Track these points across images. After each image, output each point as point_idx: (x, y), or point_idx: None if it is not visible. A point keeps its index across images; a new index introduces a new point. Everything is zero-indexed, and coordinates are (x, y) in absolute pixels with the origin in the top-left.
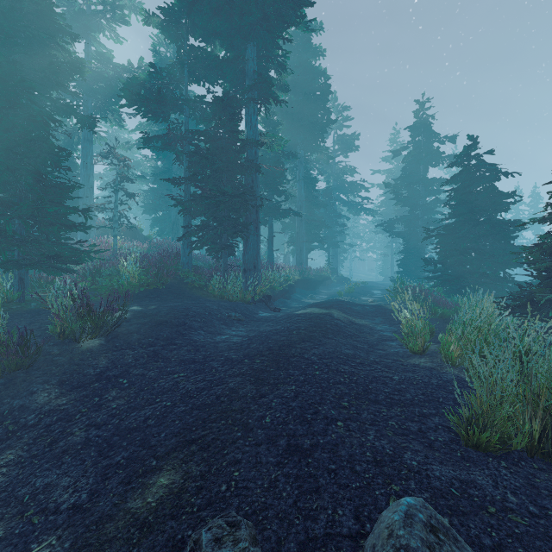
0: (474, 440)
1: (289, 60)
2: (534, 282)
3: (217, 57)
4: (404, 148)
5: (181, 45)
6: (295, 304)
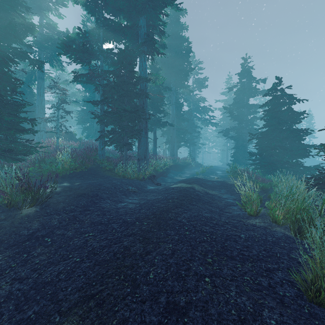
0: (319, 299)
1: (166, 32)
2: (315, 166)
3: (121, 24)
4: (235, 86)
5: (98, 17)
6: (170, 180)
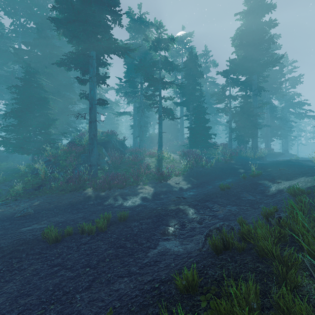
0: None
1: None
2: None
3: (243, 81)
4: None
5: (227, 77)
6: None
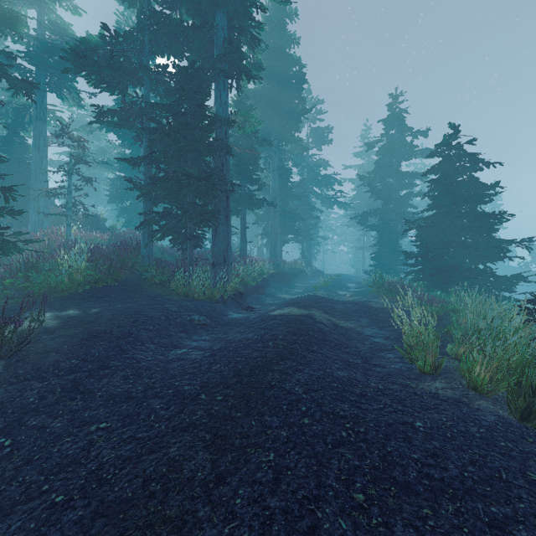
0: None
1: (263, 47)
2: (514, 276)
3: (182, 22)
4: (378, 141)
5: (141, 9)
6: (269, 300)
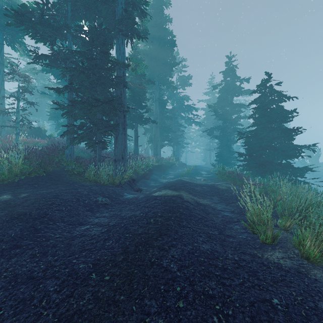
0: None
1: (149, 23)
2: (304, 168)
3: None
4: (219, 85)
5: None
6: (153, 183)
